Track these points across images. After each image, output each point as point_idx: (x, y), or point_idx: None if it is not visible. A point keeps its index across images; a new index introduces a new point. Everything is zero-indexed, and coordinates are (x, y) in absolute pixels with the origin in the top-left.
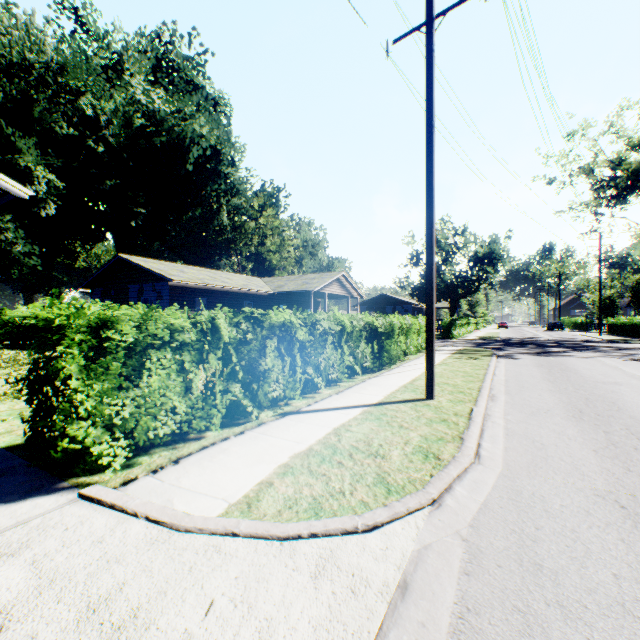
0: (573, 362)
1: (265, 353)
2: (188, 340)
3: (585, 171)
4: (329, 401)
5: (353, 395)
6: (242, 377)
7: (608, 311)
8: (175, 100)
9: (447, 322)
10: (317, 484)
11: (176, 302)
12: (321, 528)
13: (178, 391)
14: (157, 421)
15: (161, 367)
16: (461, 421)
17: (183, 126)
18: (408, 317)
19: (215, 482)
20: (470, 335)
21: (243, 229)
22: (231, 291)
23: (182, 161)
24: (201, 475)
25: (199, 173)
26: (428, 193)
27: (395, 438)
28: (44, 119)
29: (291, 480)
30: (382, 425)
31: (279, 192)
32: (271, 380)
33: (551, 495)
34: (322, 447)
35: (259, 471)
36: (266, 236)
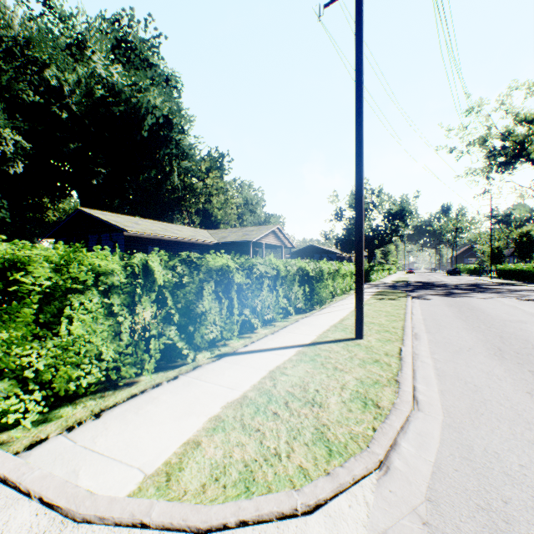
0: (477, 302)
1: (202, 296)
2: (116, 283)
3: (480, 142)
4: (265, 341)
5: (287, 335)
6: (178, 320)
7: (496, 259)
8: (132, 75)
9: (366, 268)
10: (250, 443)
11: (131, 250)
12: (252, 513)
13: (106, 337)
14: (79, 370)
15: (84, 312)
16: (393, 362)
17: (139, 98)
18: (335, 263)
19: (135, 443)
20: (385, 279)
21: (192, 188)
22: (180, 241)
23: (138, 128)
24: (121, 433)
25: (153, 139)
26: (358, 145)
27: (331, 382)
28: (12, 87)
29: (221, 438)
30: (317, 367)
31: (223, 157)
32: (208, 322)
33: (505, 451)
34: (257, 394)
35: (187, 426)
36: (212, 195)
